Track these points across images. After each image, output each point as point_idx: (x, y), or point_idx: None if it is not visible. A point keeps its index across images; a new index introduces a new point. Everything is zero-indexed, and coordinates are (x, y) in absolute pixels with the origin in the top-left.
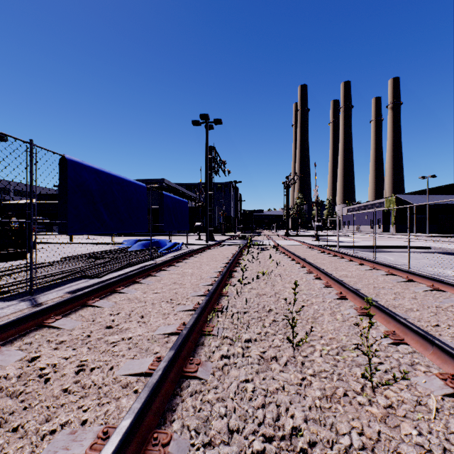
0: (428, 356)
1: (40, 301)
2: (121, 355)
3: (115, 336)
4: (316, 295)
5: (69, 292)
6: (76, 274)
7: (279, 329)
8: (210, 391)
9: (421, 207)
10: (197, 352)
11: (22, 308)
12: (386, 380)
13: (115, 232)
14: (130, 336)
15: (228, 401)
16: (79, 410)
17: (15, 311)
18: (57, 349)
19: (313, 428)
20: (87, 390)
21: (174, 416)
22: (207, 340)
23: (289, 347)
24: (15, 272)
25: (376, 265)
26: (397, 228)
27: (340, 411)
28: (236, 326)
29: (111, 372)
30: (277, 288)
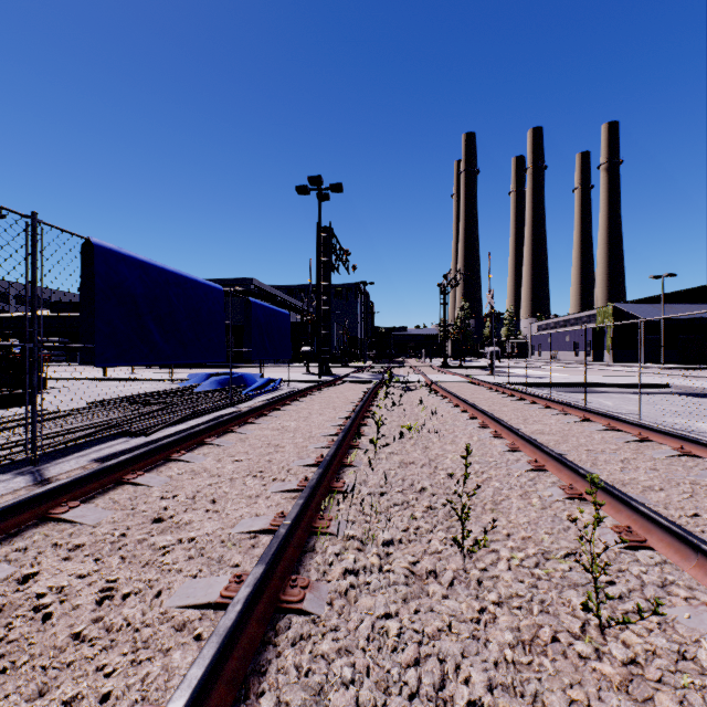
0: (689, 570)
1: (49, 475)
2: (176, 569)
3: (168, 536)
4: (495, 464)
5: (97, 460)
6: (110, 430)
7: (438, 522)
8: (325, 636)
9: (653, 323)
10: (304, 565)
11: (18, 486)
12: (623, 613)
13: (173, 362)
14: (192, 536)
15: (357, 654)
16: (97, 674)
17: (6, 491)
18: (68, 560)
19: (503, 702)
20: (114, 635)
21: (262, 686)
22: (320, 543)
23: (456, 553)
24: (12, 426)
25: (588, 415)
26: (616, 355)
27: (548, 669)
28: (368, 518)
29: (158, 601)
30: (433, 452)
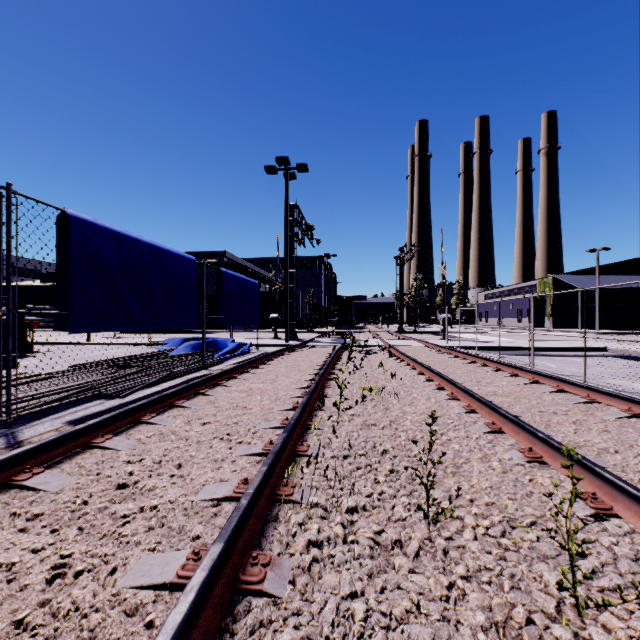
0: None
1: (22, 438)
2: (134, 542)
3: (130, 504)
4: (453, 426)
5: (71, 422)
6: (86, 393)
7: (401, 486)
8: (287, 623)
9: (588, 292)
10: (266, 537)
11: None
12: (599, 591)
13: (147, 328)
14: (154, 504)
15: None
16: None
17: None
18: (23, 531)
19: None
20: (59, 623)
21: None
22: (284, 512)
23: (421, 520)
24: None
25: (537, 377)
26: (555, 321)
27: None
28: (332, 483)
29: (111, 580)
30: (393, 413)
